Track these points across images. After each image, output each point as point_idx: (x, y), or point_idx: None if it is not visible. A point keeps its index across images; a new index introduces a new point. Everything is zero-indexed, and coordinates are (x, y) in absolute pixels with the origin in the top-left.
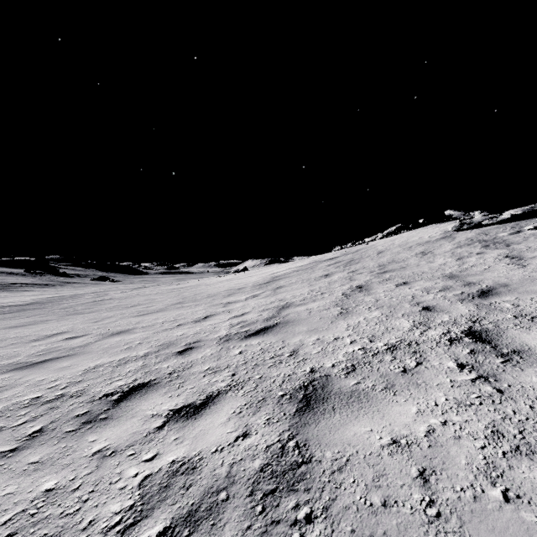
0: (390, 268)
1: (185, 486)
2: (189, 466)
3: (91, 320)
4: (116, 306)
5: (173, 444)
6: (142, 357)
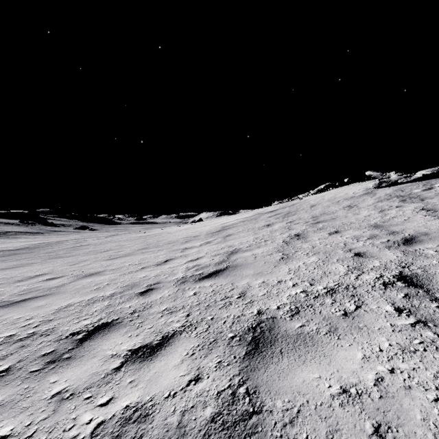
0: (322, 219)
1: (136, 436)
2: (141, 413)
3: (69, 263)
4: (91, 251)
5: (128, 387)
6: (108, 297)
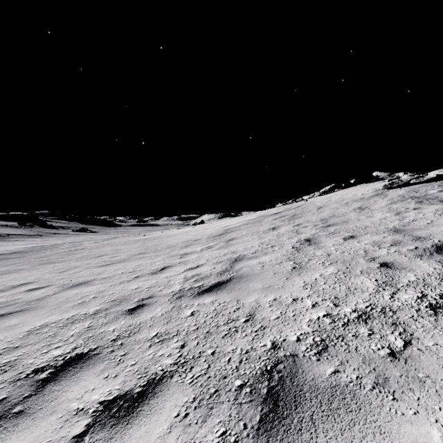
0: (332, 222)
1: None
2: None
3: (58, 270)
4: (85, 256)
5: None
6: (91, 316)
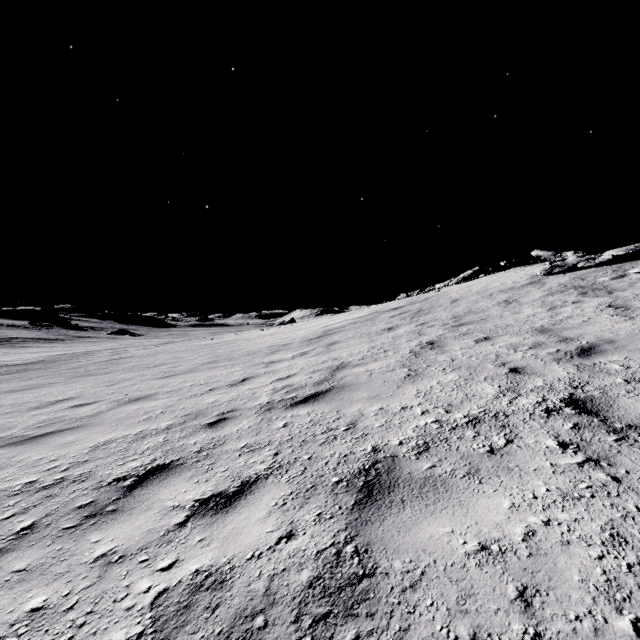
0: (467, 319)
1: (210, 606)
2: (216, 579)
3: (104, 384)
4: (136, 366)
5: (197, 547)
6: (164, 431)
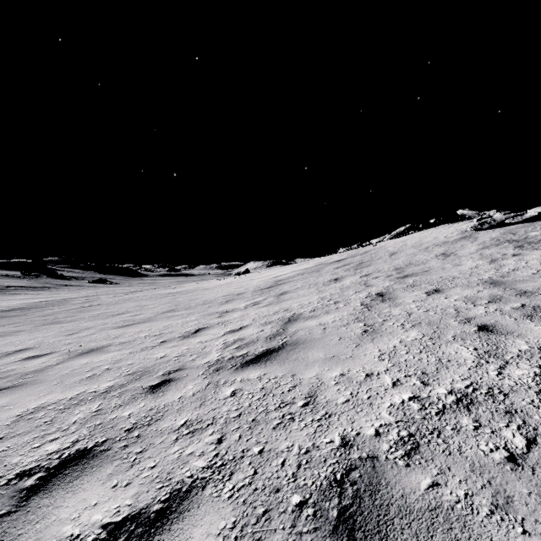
0: (410, 271)
1: None
2: None
3: (66, 332)
4: (101, 314)
5: None
6: (101, 395)
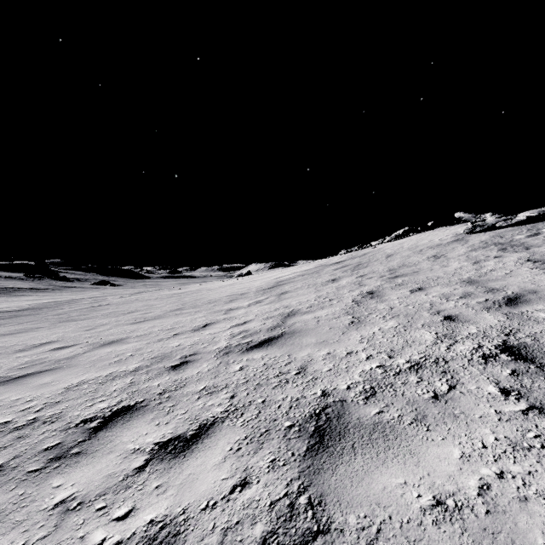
0: (401, 272)
1: None
2: (170, 531)
3: (83, 328)
4: (112, 312)
5: (153, 494)
6: (131, 373)
